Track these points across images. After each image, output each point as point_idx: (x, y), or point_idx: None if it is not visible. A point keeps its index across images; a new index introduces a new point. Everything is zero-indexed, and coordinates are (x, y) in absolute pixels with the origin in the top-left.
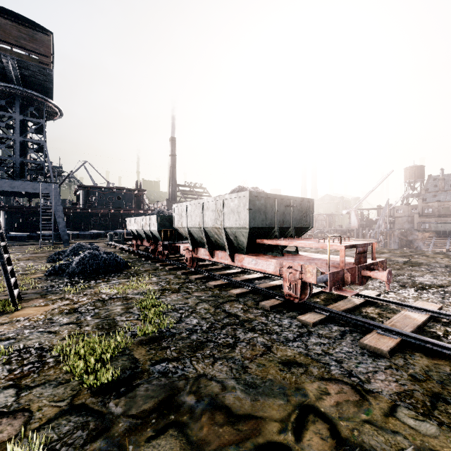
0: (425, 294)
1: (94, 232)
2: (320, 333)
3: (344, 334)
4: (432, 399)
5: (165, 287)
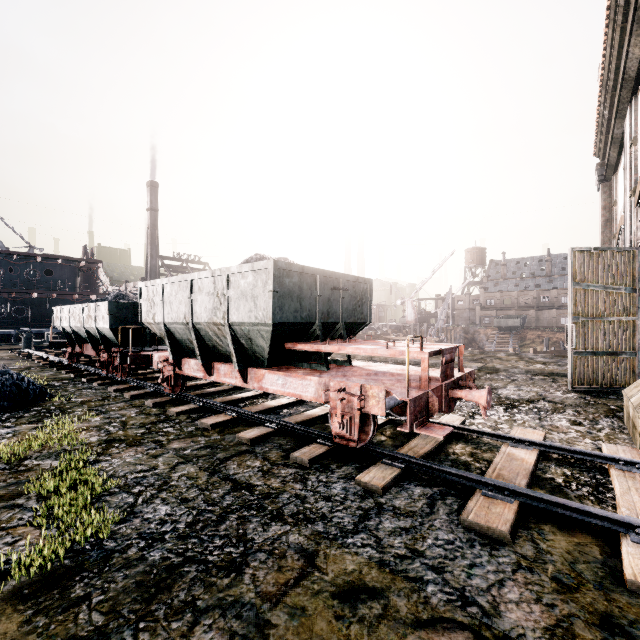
0: (518, 415)
1: None
2: (396, 506)
3: (433, 502)
4: (604, 632)
5: (115, 436)
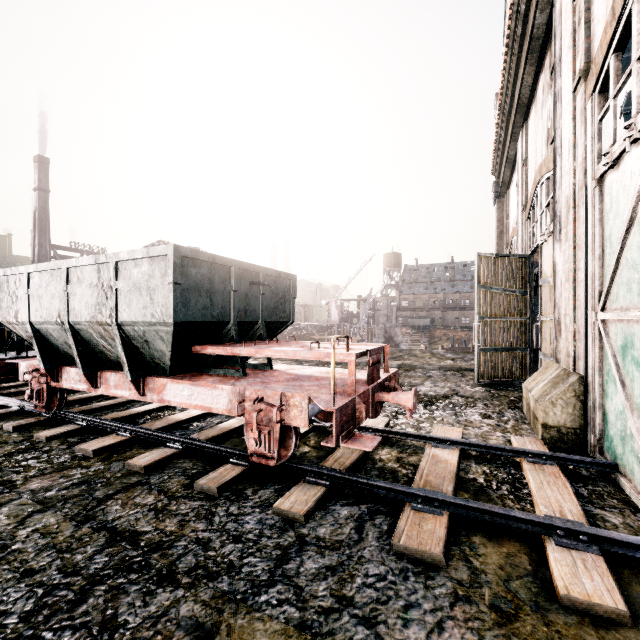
0: (437, 412)
1: None
2: (321, 537)
3: (362, 525)
4: None
5: None
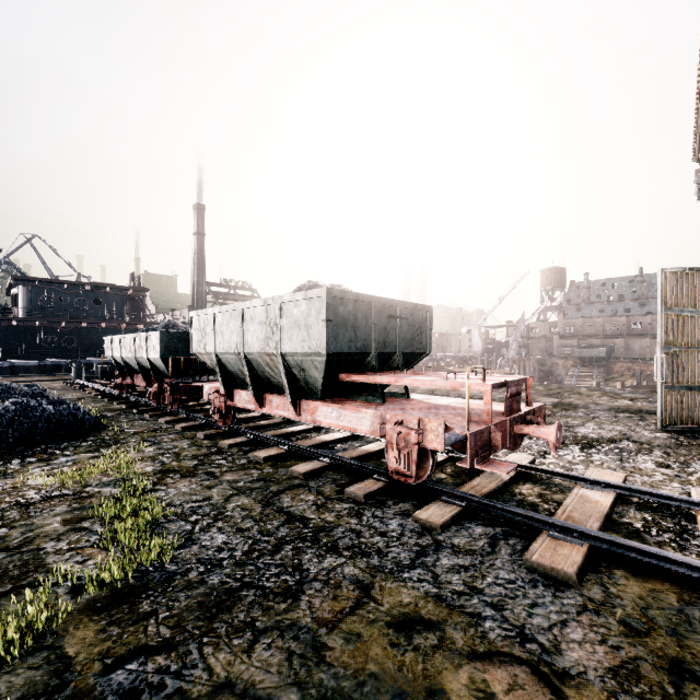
0: (596, 456)
1: (46, 361)
2: (455, 545)
3: (495, 542)
4: (673, 676)
5: (170, 467)
